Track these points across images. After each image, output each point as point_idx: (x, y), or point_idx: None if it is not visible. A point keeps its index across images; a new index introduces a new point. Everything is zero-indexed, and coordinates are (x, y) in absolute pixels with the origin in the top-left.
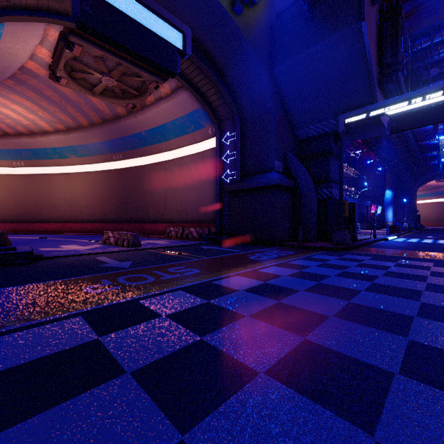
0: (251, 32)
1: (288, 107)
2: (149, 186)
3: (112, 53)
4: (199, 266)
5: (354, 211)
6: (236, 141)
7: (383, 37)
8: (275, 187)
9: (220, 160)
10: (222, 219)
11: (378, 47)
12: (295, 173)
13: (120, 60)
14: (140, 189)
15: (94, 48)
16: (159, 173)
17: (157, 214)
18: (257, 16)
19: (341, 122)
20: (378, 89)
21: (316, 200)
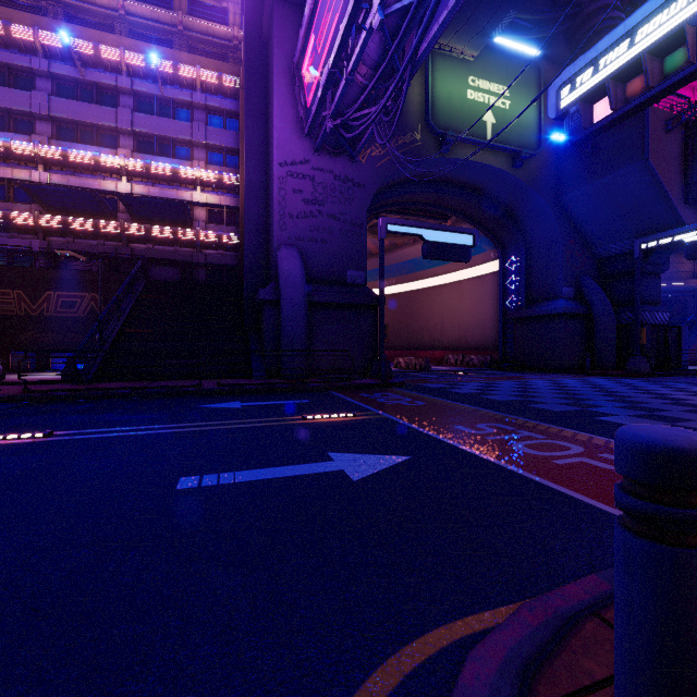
0: (532, 175)
1: (580, 229)
2: (423, 312)
3: (407, 214)
4: (483, 378)
5: (680, 337)
6: (520, 268)
7: (688, 155)
8: (561, 315)
9: (503, 286)
10: (505, 346)
11: (684, 164)
12: (589, 298)
13: (412, 217)
14: (414, 315)
15: (395, 216)
16: (434, 298)
17: (433, 341)
18: (540, 156)
19: (636, 247)
20: (685, 208)
21: (615, 326)
